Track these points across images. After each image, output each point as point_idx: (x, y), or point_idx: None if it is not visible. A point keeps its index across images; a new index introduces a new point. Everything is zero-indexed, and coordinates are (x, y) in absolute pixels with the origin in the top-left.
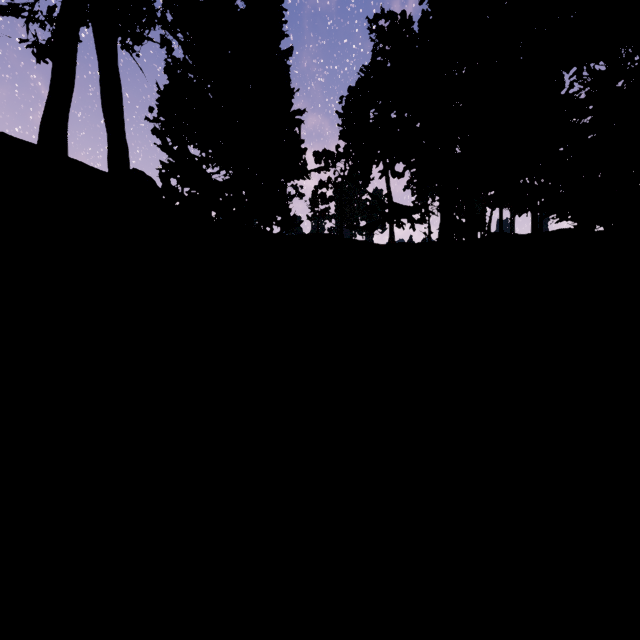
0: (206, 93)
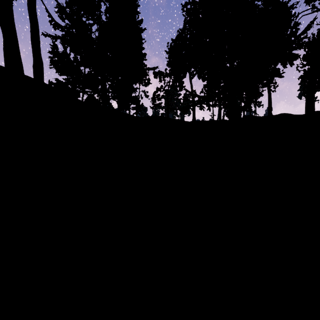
0: (81, 18)
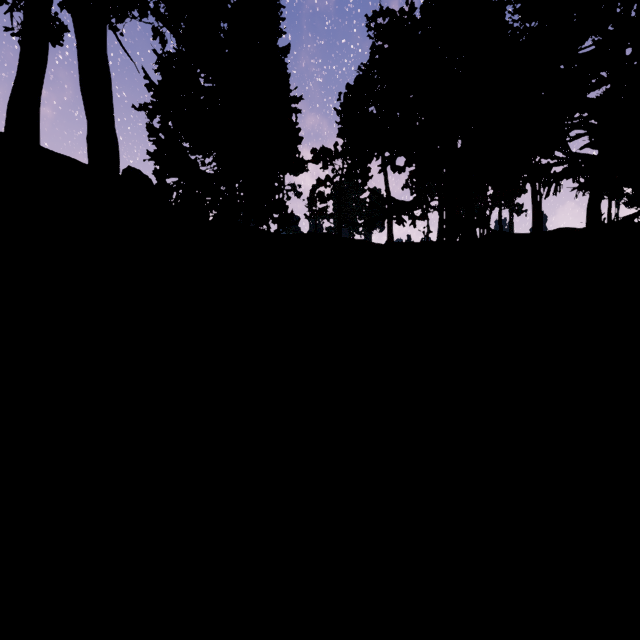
0: (196, 79)
